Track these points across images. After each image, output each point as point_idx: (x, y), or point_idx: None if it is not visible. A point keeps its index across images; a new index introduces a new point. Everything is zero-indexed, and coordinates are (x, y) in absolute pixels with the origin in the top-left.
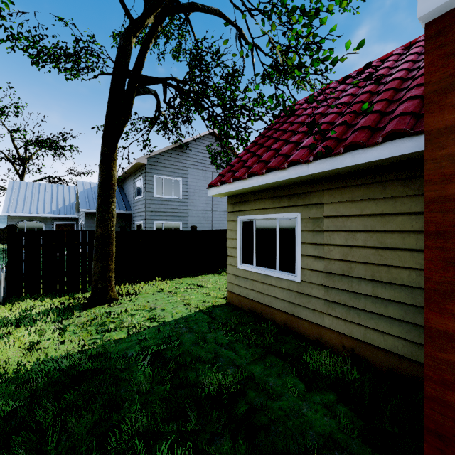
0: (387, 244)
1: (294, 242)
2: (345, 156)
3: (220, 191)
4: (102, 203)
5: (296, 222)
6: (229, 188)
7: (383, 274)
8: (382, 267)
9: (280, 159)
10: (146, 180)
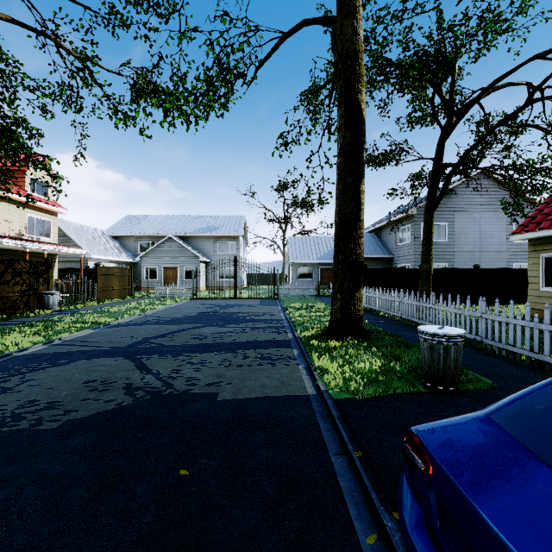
0: None
1: None
2: None
3: (524, 237)
4: (426, 250)
5: None
6: (534, 235)
7: None
8: None
9: None
10: (415, 228)
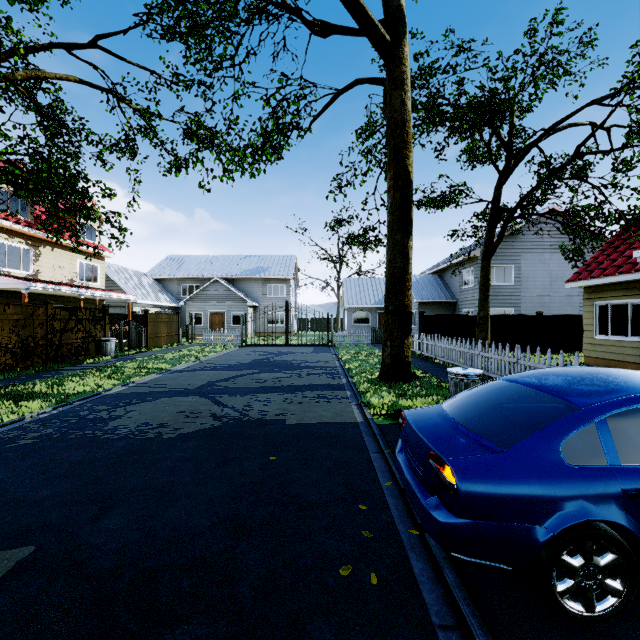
0: None
1: None
2: None
3: (578, 285)
4: (483, 296)
5: None
6: (587, 283)
7: None
8: None
9: (629, 267)
10: (478, 271)
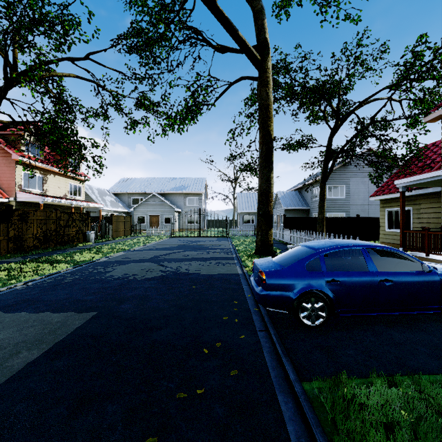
0: (439, 216)
1: (410, 218)
2: (422, 190)
3: (376, 199)
4: (321, 205)
5: (411, 210)
6: (380, 197)
7: (438, 226)
8: (438, 224)
9: None
10: None
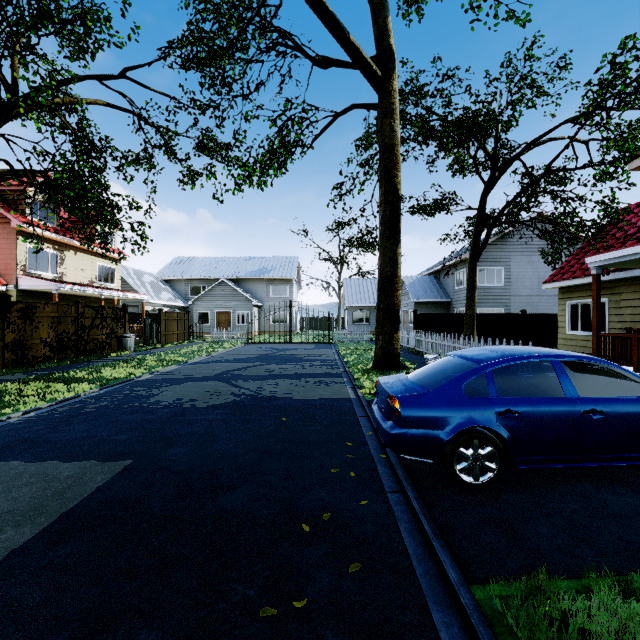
0: None
1: (605, 315)
2: (624, 273)
3: (552, 286)
4: (470, 296)
5: (606, 303)
6: (559, 284)
7: None
8: None
9: None
10: None
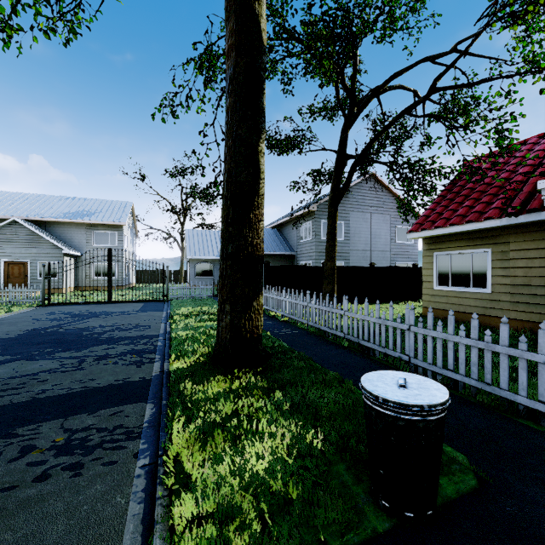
0: None
1: (486, 268)
2: (526, 216)
3: (421, 235)
4: (331, 246)
5: (488, 254)
6: (430, 233)
7: None
8: None
9: (476, 215)
10: (316, 225)
